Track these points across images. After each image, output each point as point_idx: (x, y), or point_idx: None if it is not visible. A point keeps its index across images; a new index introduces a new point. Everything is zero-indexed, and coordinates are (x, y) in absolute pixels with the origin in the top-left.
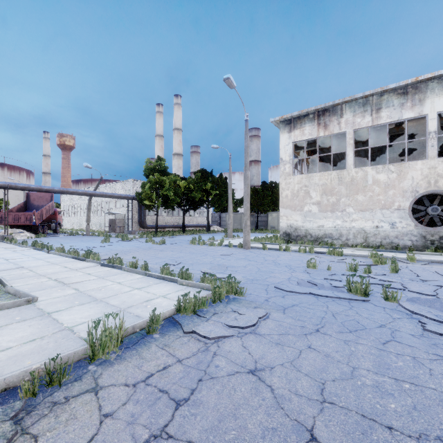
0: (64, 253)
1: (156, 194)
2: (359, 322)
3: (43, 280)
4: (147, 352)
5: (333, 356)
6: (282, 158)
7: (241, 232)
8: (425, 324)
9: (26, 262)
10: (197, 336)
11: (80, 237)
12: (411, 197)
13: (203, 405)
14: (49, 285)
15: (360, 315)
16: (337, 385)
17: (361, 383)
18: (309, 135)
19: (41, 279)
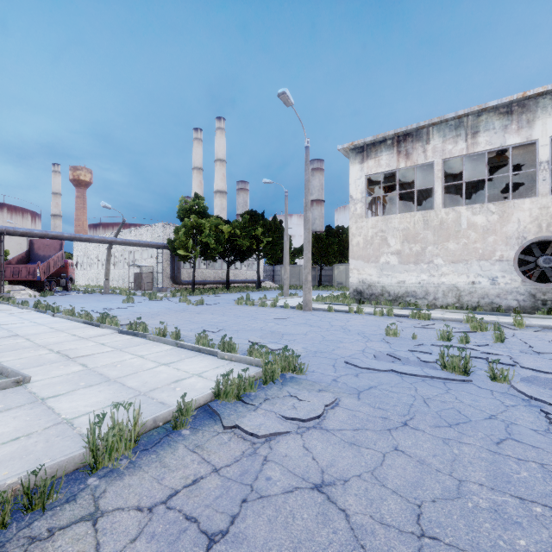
0: (74, 317)
1: (193, 242)
2: (461, 411)
3: (41, 353)
4: (172, 457)
5: (430, 463)
6: (352, 196)
7: (300, 289)
8: (550, 415)
9: (23, 329)
10: (242, 433)
11: (97, 295)
12: (517, 245)
13: (248, 542)
14: (49, 359)
15: (461, 401)
16: (439, 509)
17: (473, 506)
18: (386, 166)
19: (39, 351)
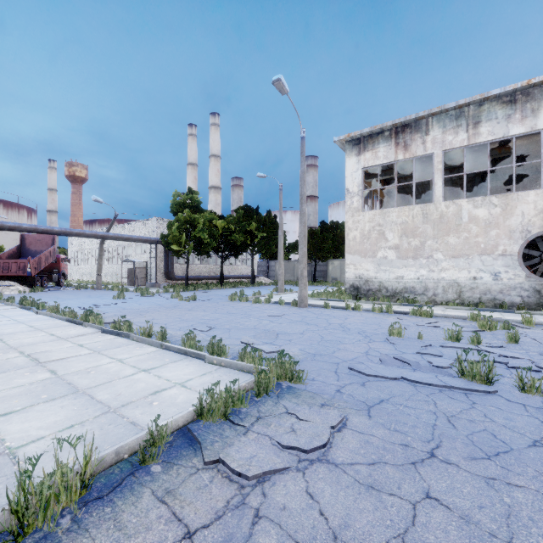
0: (57, 314)
1: (187, 237)
2: (496, 435)
3: (10, 356)
4: (132, 511)
5: (479, 521)
6: (349, 189)
7: (295, 284)
8: None
9: (0, 327)
10: (227, 469)
11: (89, 291)
12: (521, 239)
13: None
14: (15, 364)
15: (493, 420)
16: None
17: None
18: (383, 158)
19: (8, 354)
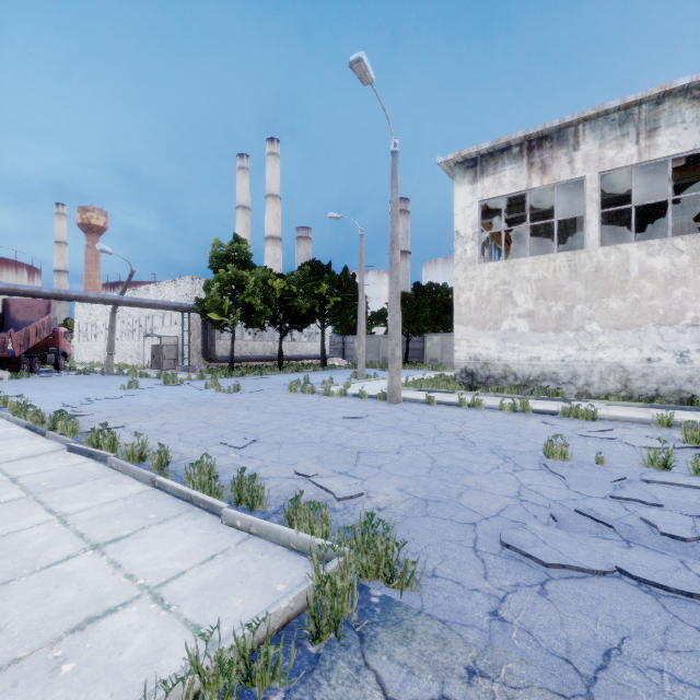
0: (17, 416)
1: (233, 303)
2: None
3: None
4: None
5: None
6: (460, 232)
7: (380, 368)
8: None
9: None
10: None
11: (94, 377)
12: None
13: None
14: None
15: None
16: None
17: None
18: (511, 186)
19: None
